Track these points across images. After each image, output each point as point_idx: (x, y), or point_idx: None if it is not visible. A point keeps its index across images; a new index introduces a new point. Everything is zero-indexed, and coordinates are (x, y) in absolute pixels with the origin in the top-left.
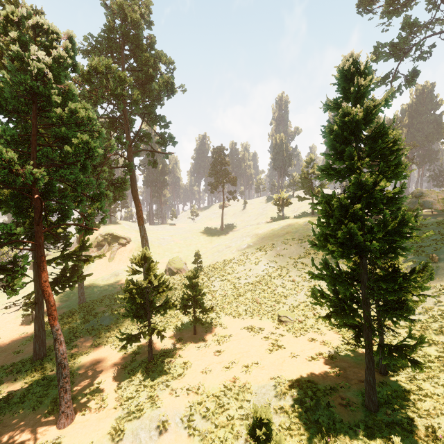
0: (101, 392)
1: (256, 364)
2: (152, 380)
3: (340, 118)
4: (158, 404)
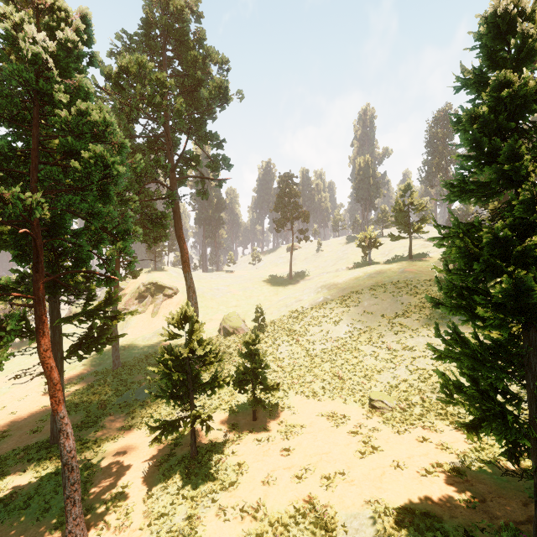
0: (126, 501)
1: (341, 475)
2: (194, 488)
3: (493, 94)
4: (199, 531)
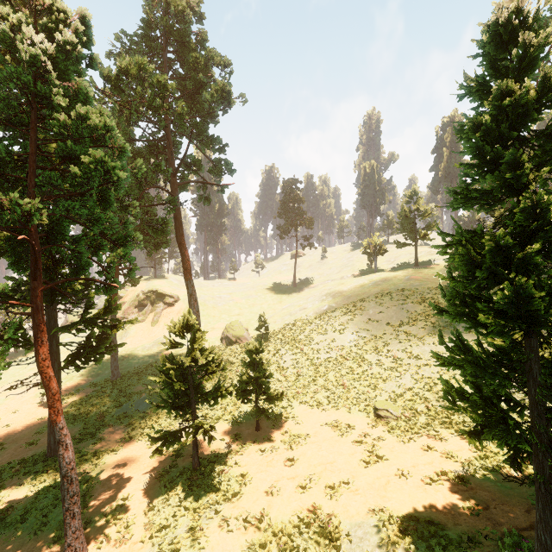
0: (126, 513)
1: (346, 484)
2: (196, 500)
3: (495, 102)
4: (202, 542)
